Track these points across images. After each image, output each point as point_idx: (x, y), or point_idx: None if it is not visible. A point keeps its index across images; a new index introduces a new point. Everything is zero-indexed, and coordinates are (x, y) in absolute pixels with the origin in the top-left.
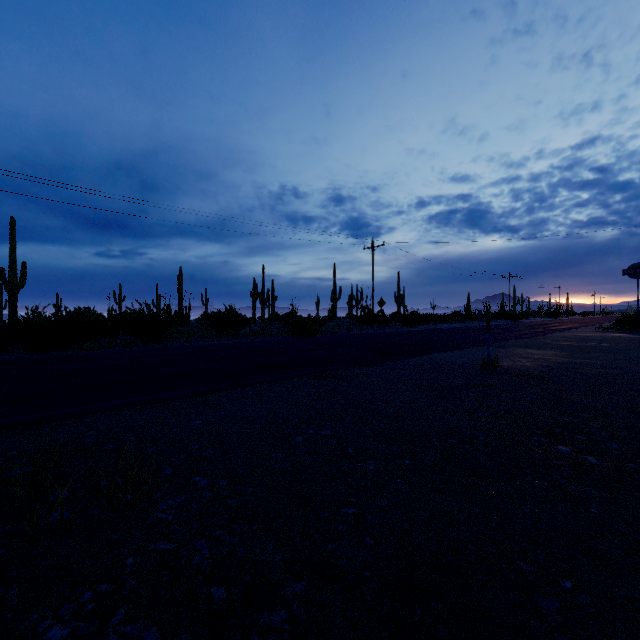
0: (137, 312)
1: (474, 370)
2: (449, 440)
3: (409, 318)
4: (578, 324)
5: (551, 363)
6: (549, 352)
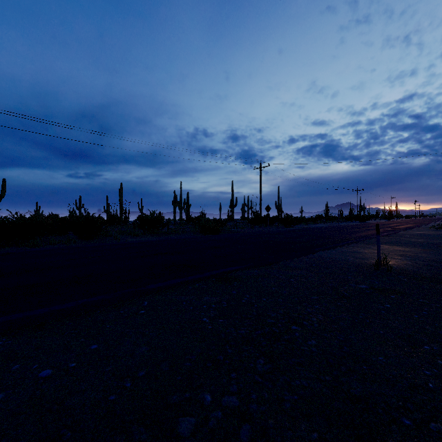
0: (77, 215)
1: (367, 270)
2: (433, 425)
3: (288, 220)
4: (412, 224)
5: (430, 261)
6: (415, 249)
